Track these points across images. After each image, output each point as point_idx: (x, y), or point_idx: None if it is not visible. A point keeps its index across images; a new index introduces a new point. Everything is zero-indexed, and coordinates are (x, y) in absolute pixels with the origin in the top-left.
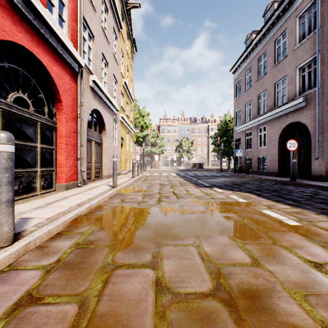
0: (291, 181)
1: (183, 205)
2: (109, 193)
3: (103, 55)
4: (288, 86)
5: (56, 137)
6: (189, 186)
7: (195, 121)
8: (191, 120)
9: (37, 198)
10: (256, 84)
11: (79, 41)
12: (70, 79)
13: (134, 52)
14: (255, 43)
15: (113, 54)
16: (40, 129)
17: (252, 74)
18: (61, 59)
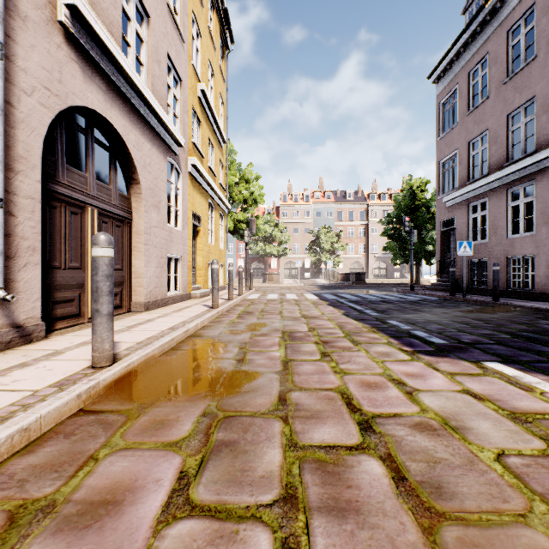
0: None
1: None
2: None
3: None
4: None
5: None
6: (385, 349)
7: (343, 197)
8: (336, 196)
9: None
10: (502, 91)
11: None
12: None
13: (227, 45)
14: None
15: (167, 3)
16: None
17: (490, 71)
18: None
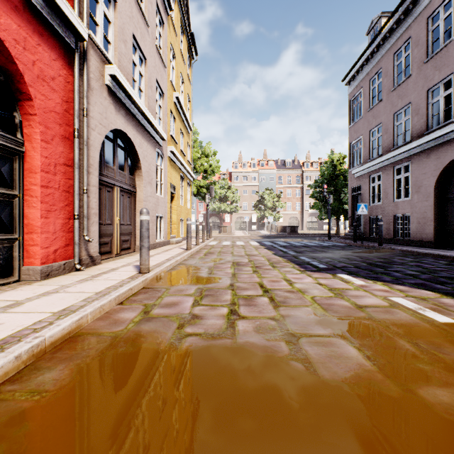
0: None
1: (298, 338)
2: (121, 291)
3: (137, 42)
4: None
5: (22, 172)
6: (289, 269)
7: (283, 165)
8: (277, 164)
9: None
10: (390, 97)
11: None
12: (57, 59)
13: (192, 57)
14: (389, 28)
15: (156, 46)
16: None
17: (383, 81)
18: (30, 11)
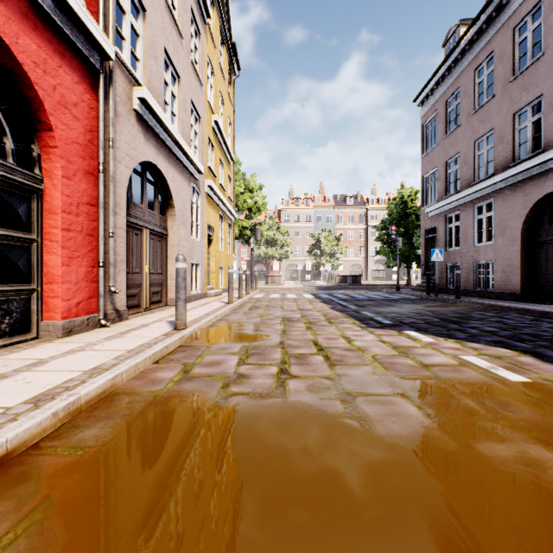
0: None
1: (354, 397)
2: (156, 349)
3: (169, 57)
4: (546, 117)
5: (40, 213)
6: (348, 326)
7: (343, 201)
8: (336, 200)
9: None
10: (470, 121)
11: (103, 1)
12: (80, 81)
13: (234, 72)
14: (468, 39)
15: (191, 61)
16: None
17: (462, 102)
18: (50, 28)
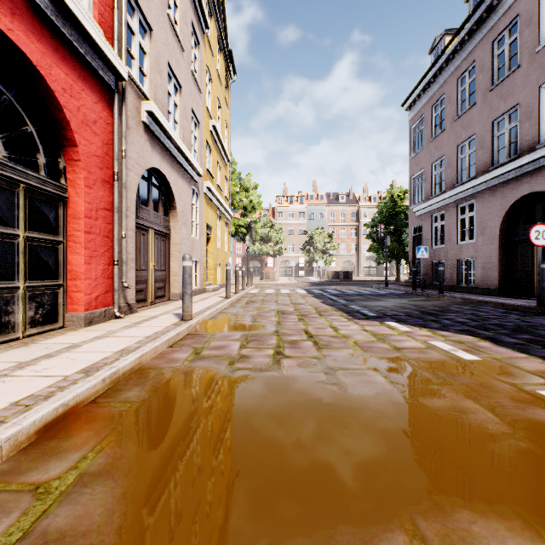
0: (540, 307)
1: (335, 370)
2: (170, 335)
3: (172, 70)
4: (521, 125)
5: (65, 218)
6: (336, 317)
7: (336, 199)
8: (329, 198)
9: (10, 348)
10: (454, 126)
11: (117, 28)
12: (98, 101)
13: (230, 76)
14: (452, 49)
15: (191, 71)
16: (26, 200)
17: (446, 108)
18: (75, 57)
